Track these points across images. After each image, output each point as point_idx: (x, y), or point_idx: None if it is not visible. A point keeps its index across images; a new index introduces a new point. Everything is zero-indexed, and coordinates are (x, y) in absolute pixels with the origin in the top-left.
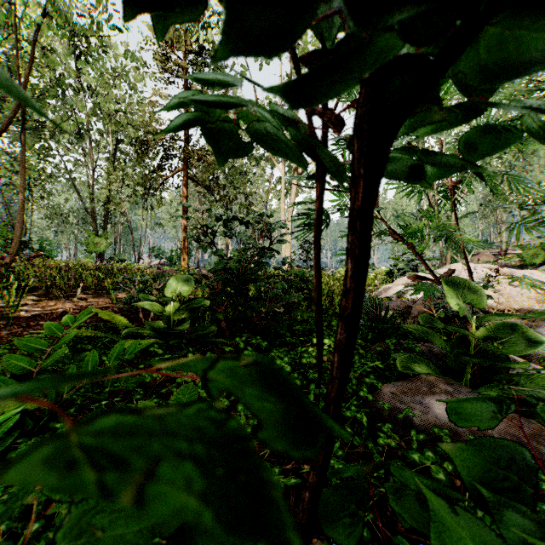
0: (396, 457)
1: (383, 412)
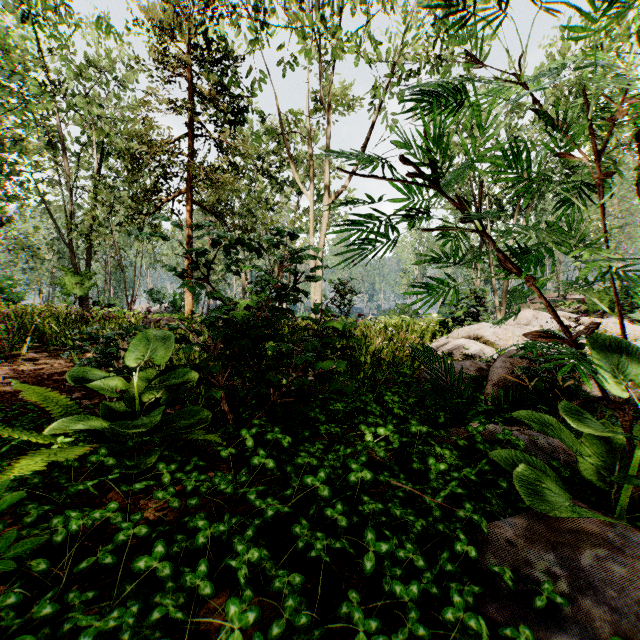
0: None
1: (497, 581)
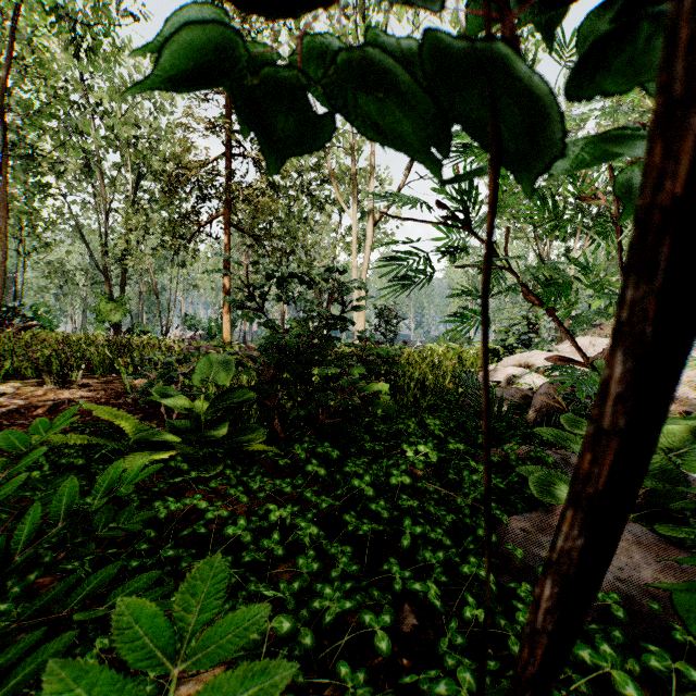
0: None
1: (512, 560)
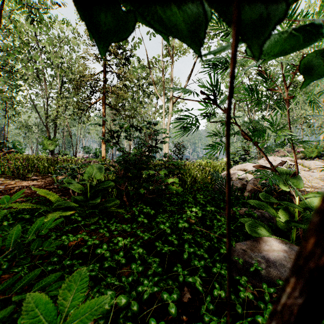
0: (253, 306)
1: (237, 264)
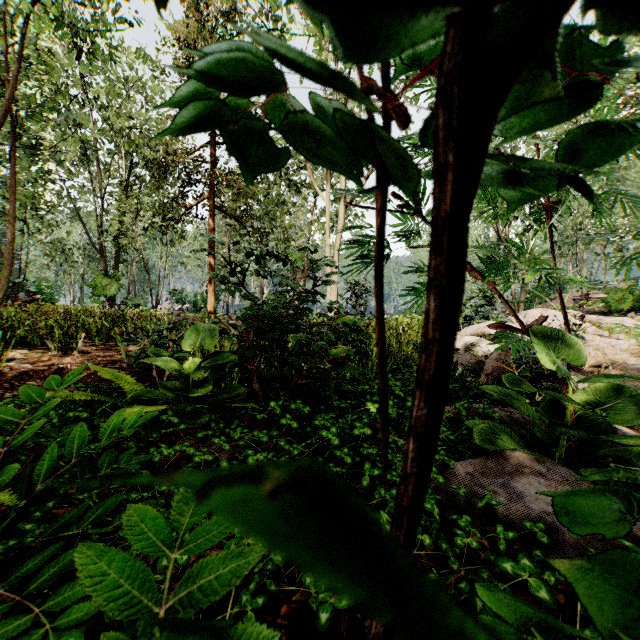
0: (478, 562)
1: (457, 498)
